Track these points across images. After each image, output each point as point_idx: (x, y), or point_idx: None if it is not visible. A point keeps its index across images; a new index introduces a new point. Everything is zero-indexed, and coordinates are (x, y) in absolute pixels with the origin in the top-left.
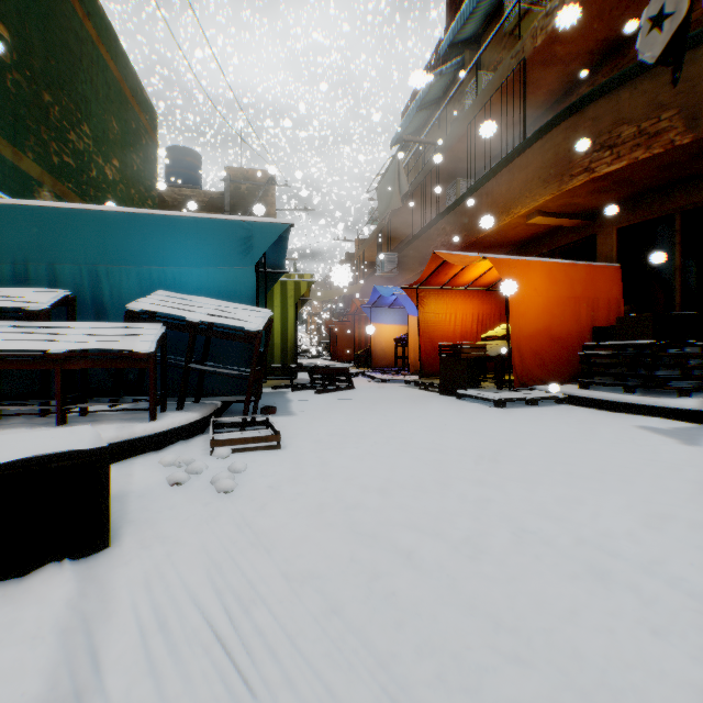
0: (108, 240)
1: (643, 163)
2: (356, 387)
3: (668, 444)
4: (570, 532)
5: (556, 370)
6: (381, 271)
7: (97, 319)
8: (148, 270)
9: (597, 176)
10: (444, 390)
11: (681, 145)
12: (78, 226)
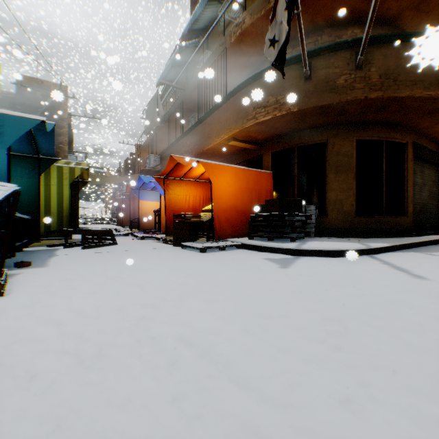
0: None
1: (279, 118)
2: (120, 243)
3: (274, 268)
4: (179, 333)
5: (239, 229)
6: (149, 166)
7: None
8: None
9: (259, 121)
10: (175, 243)
11: (294, 111)
12: None
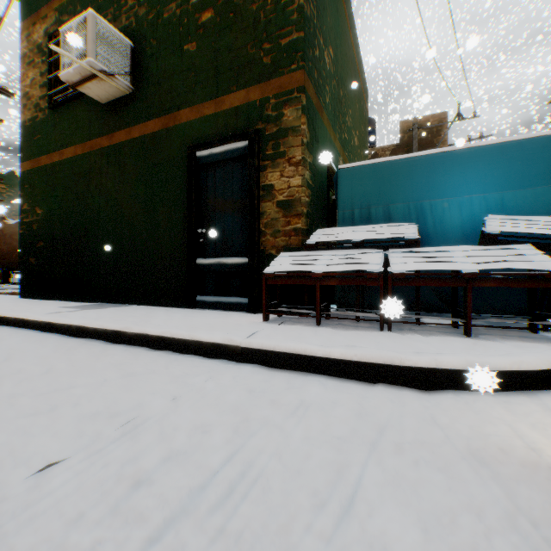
0: (430, 178)
1: None
2: None
3: None
4: None
5: None
6: None
7: (420, 245)
8: (467, 199)
9: None
10: None
11: None
12: (405, 172)
